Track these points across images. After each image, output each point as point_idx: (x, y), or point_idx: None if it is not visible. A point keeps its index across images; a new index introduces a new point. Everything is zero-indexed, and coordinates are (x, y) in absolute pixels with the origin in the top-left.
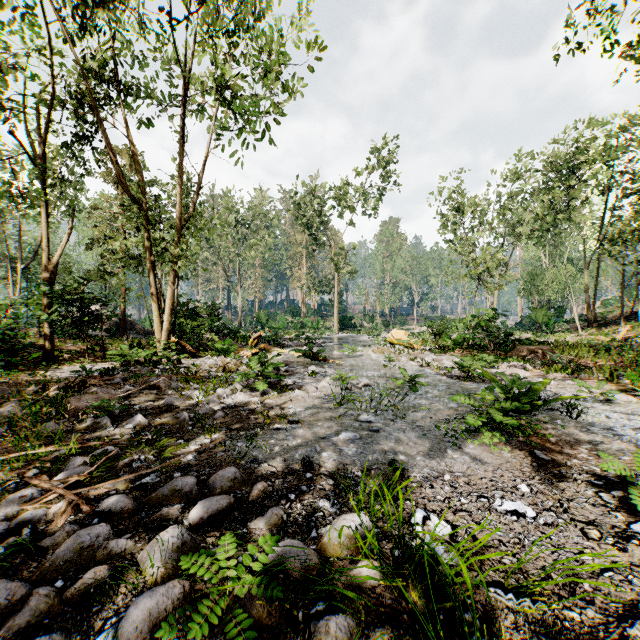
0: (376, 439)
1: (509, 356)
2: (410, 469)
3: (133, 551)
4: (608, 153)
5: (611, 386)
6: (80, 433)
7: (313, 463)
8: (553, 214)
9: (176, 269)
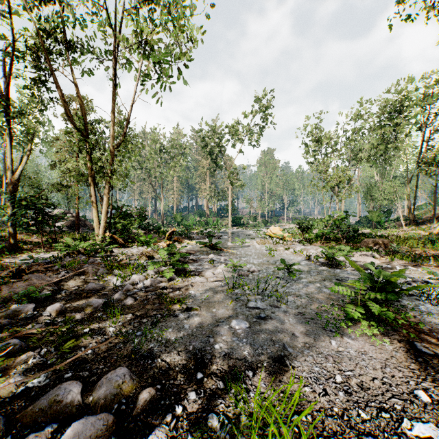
0: (264, 328)
1: (358, 246)
2: (300, 367)
3: None
4: (425, 99)
5: None
6: None
7: (205, 359)
8: (385, 144)
9: (110, 181)
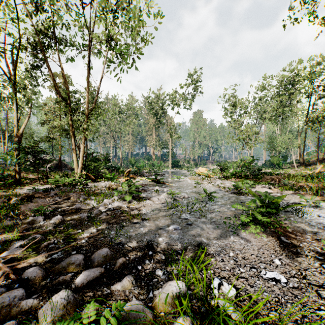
0: (190, 229)
1: (260, 181)
2: (209, 249)
3: (36, 307)
4: (311, 76)
5: (317, 198)
6: (24, 226)
7: (153, 245)
8: (282, 108)
9: (85, 135)
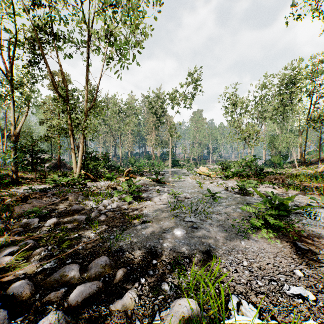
0: (196, 233)
1: (263, 181)
2: (220, 257)
3: None
4: (312, 74)
5: None
6: (16, 229)
7: (157, 252)
8: (283, 106)
9: (84, 134)
